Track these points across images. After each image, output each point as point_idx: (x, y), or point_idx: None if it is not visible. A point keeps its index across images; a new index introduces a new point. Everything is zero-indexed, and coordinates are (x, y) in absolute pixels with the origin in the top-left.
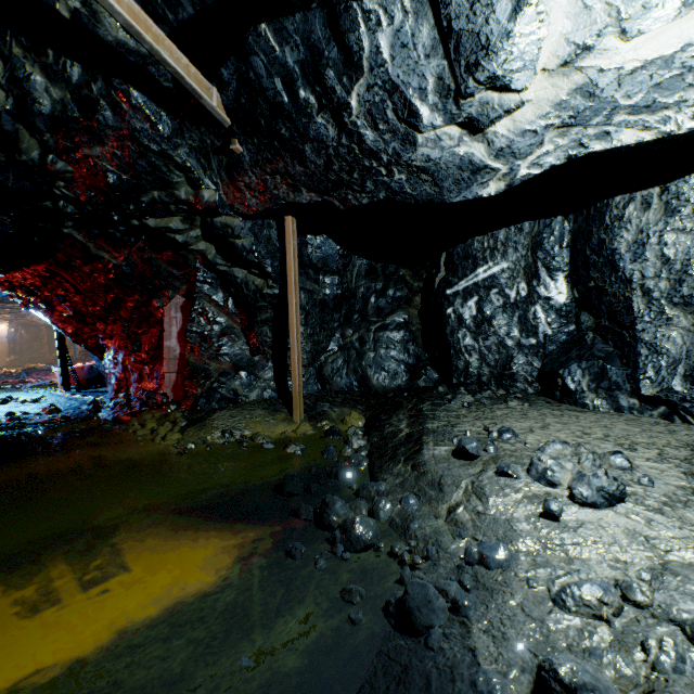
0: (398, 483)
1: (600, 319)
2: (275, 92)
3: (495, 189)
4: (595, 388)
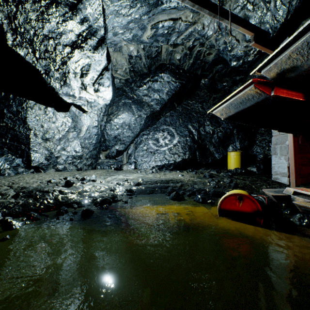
0: (79, 198)
1: (0, 139)
2: (82, 10)
3: (70, 101)
4: (11, 167)
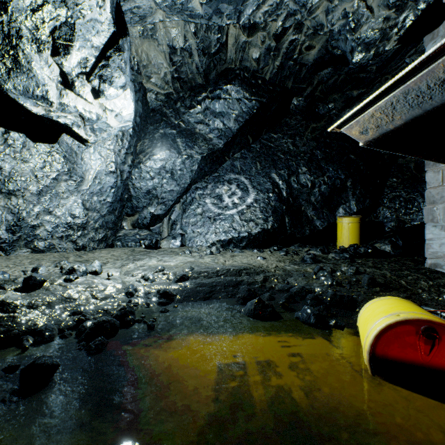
0: (47, 317)
1: None
2: None
3: (38, 111)
4: None
